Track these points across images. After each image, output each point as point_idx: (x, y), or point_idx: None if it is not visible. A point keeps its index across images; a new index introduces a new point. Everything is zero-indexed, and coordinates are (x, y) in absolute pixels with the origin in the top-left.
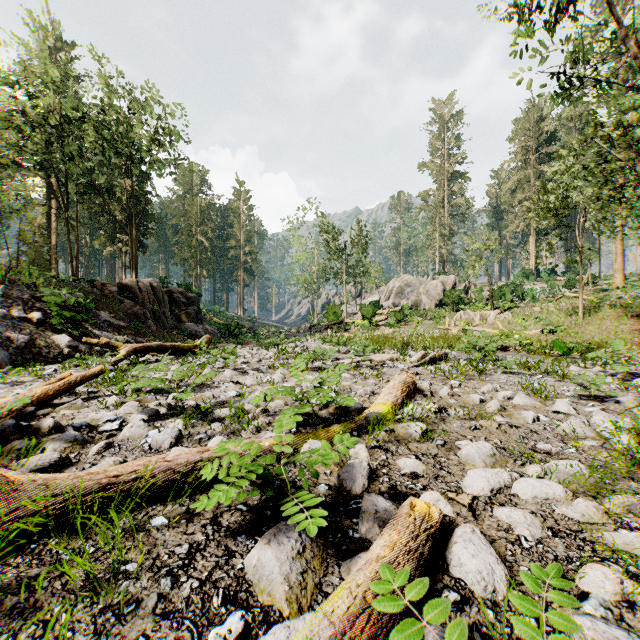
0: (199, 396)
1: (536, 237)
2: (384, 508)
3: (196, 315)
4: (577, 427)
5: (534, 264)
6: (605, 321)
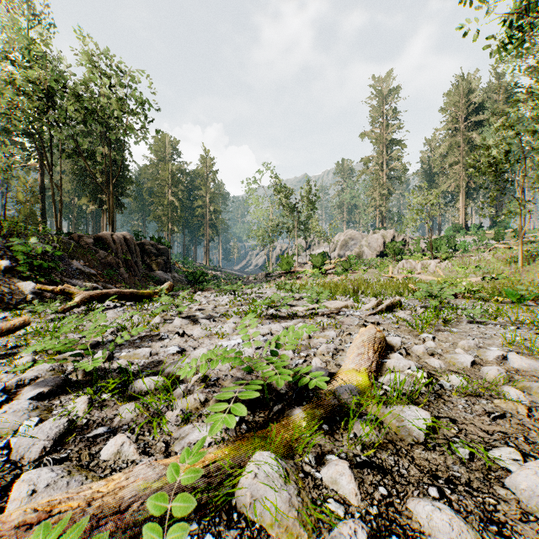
0: (132, 354)
1: (465, 196)
2: None
3: (165, 264)
4: None
5: (463, 220)
6: None
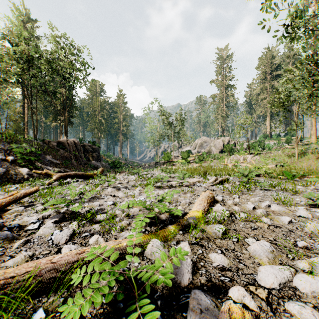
0: (91, 205)
1: (270, 117)
2: (206, 307)
3: (97, 157)
4: (318, 228)
5: (269, 131)
6: (309, 160)
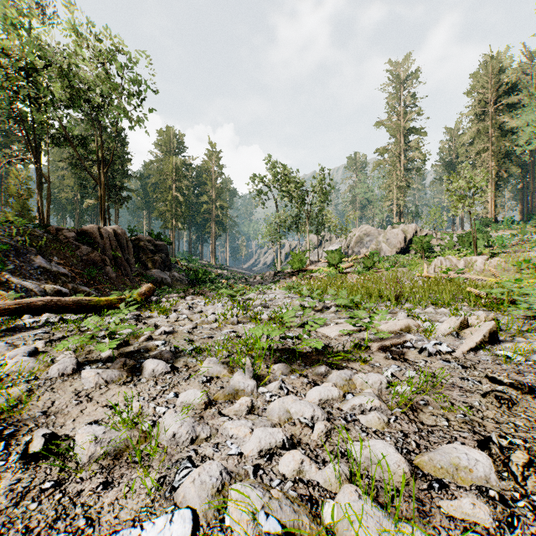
0: None
1: (494, 187)
2: None
3: (163, 262)
4: None
5: (493, 213)
6: None
